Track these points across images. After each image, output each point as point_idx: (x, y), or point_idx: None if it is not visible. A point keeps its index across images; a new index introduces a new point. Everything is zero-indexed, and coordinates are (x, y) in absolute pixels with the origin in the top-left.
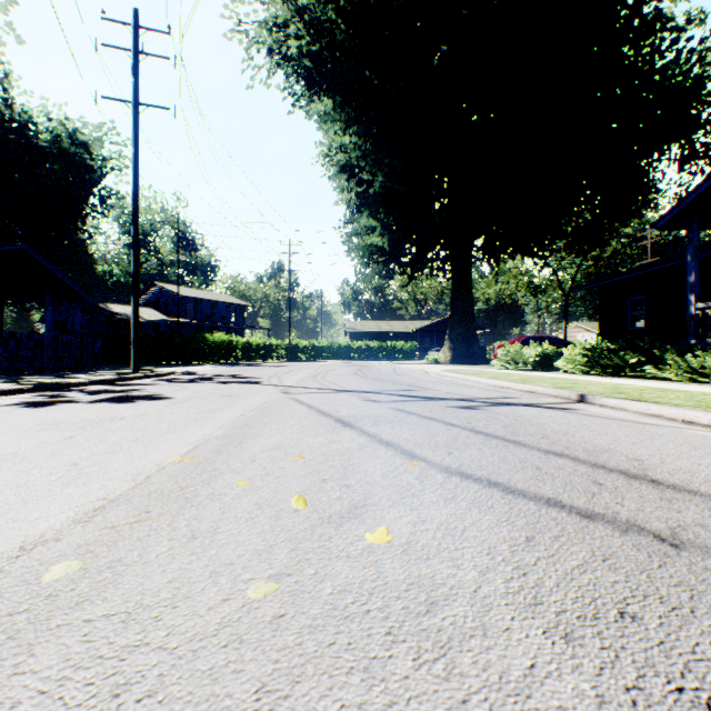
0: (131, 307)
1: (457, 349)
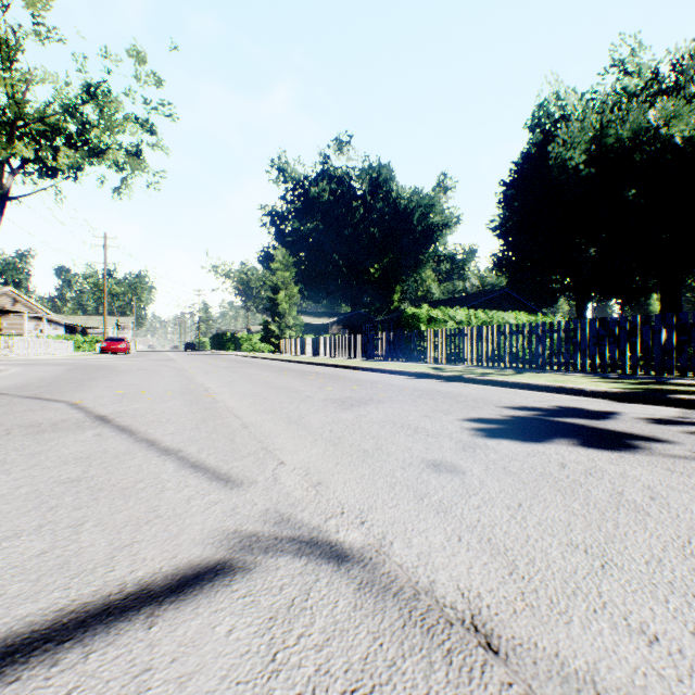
0: None
1: None
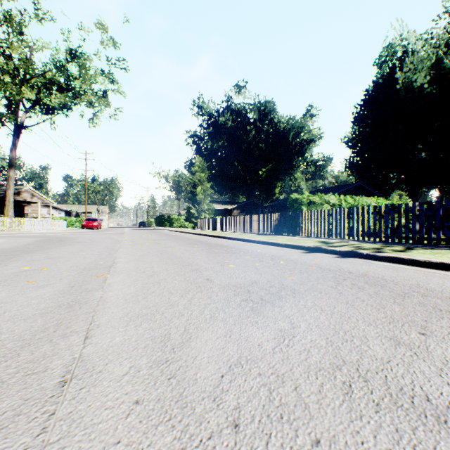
0: None
1: None
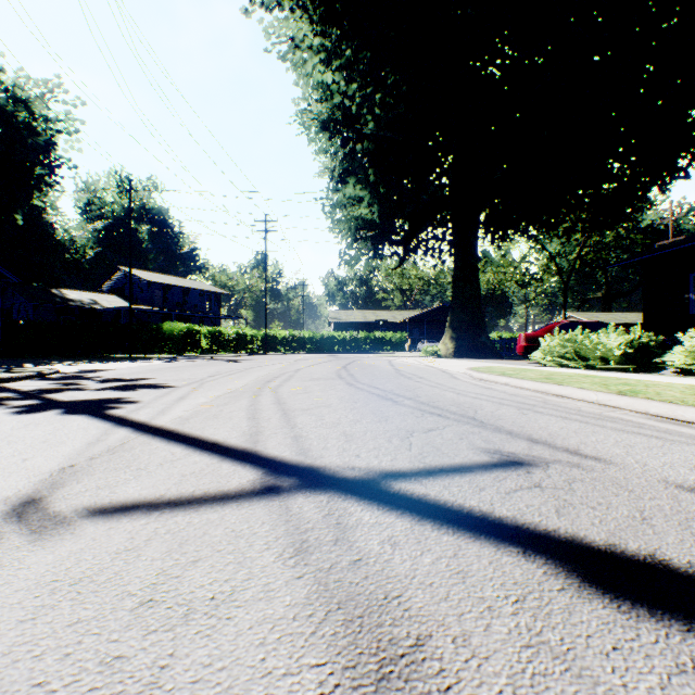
0: (91, 293)
1: (461, 339)
